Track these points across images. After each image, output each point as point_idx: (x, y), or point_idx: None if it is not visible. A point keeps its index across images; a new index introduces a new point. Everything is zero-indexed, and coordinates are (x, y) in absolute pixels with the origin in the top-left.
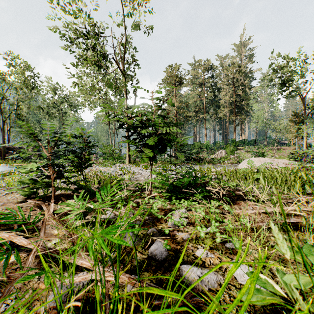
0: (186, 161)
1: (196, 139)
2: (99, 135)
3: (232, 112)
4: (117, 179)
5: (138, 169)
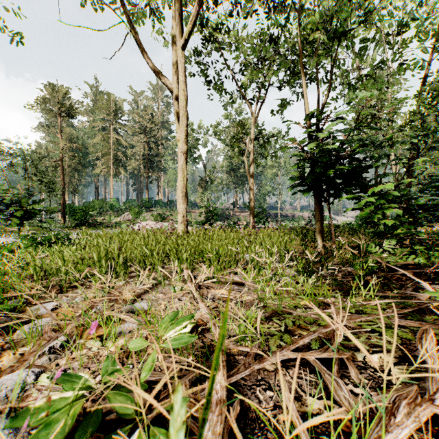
0: (77, 225)
1: (98, 195)
2: None
3: (145, 166)
4: None
5: None
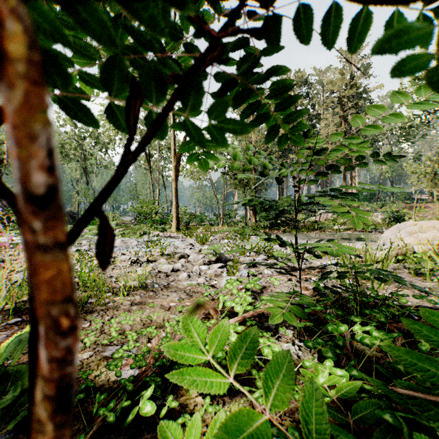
0: (272, 226)
1: (282, 193)
2: (138, 187)
3: None
4: (23, 332)
5: (187, 244)
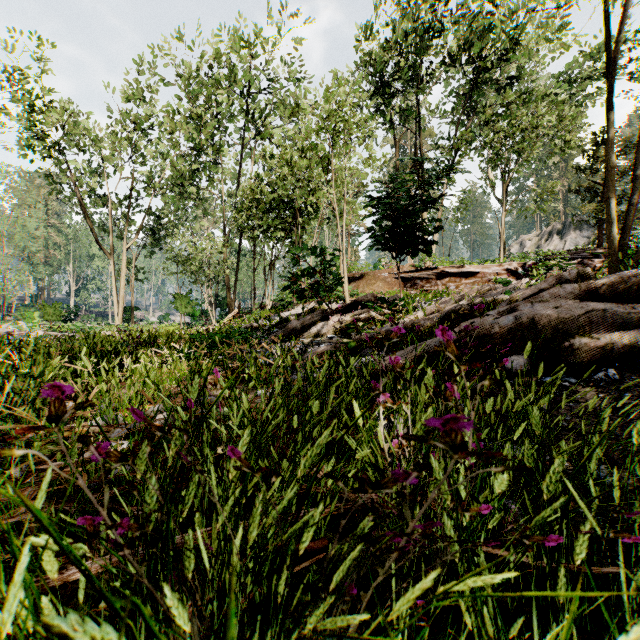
0: None
1: None
2: None
3: None
4: None
5: None
